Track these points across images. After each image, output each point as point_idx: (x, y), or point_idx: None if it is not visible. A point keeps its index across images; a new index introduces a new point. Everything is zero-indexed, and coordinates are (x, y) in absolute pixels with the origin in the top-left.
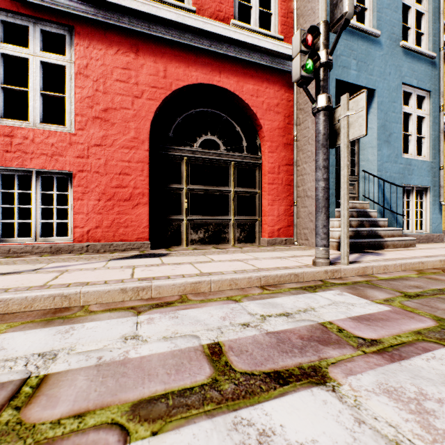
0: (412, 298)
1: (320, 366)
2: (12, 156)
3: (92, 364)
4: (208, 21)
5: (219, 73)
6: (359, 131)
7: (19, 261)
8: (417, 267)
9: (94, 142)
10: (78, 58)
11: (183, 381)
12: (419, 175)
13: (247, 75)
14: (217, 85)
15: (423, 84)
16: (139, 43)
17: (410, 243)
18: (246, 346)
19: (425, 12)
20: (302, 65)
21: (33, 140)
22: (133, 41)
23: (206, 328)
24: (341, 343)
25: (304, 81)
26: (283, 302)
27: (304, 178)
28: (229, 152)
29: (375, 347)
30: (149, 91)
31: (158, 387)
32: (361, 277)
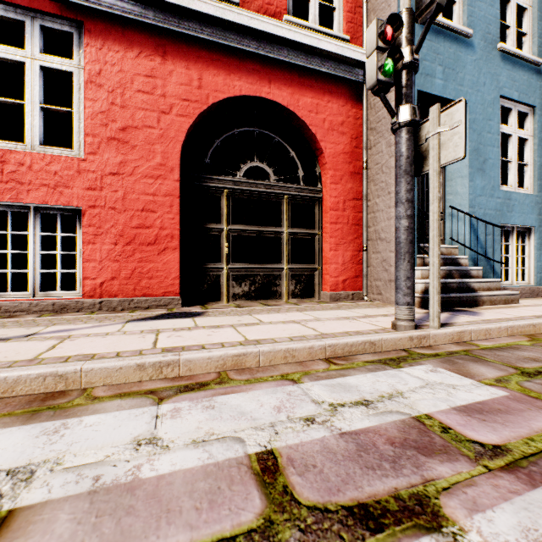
0: (533, 377)
1: (427, 494)
2: (4, 188)
3: (83, 490)
4: (254, 16)
5: (268, 82)
6: (454, 152)
7: (11, 322)
8: (527, 331)
9: (109, 169)
10: (89, 63)
11: (219, 523)
12: (521, 212)
13: (305, 85)
14: (267, 97)
15: (526, 97)
16: (167, 44)
17: (512, 299)
18: (313, 457)
19: (528, 7)
20: (380, 66)
21: (31, 167)
22: (160, 41)
23: (253, 426)
24: (451, 451)
25: (381, 87)
26: (358, 383)
27: (377, 216)
28: (282, 183)
29: (502, 459)
30: (179, 105)
31: (180, 536)
32: (457, 346)
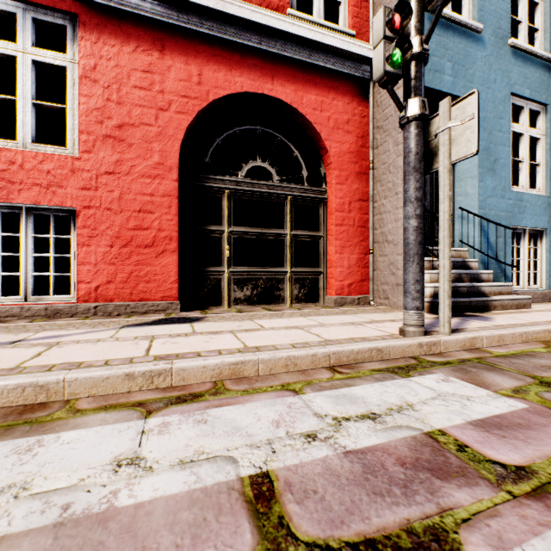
0: None
1: (445, 527)
2: None
3: (48, 522)
4: (256, 10)
5: (271, 79)
6: (465, 148)
7: None
8: (542, 337)
9: (104, 168)
10: (84, 57)
11: None
12: (533, 214)
13: (309, 82)
14: (269, 94)
15: (538, 95)
16: (165, 38)
17: (524, 303)
18: (313, 481)
19: (540, 2)
20: (387, 56)
21: (22, 166)
22: (158, 35)
23: (248, 443)
24: (469, 474)
25: (389, 78)
26: (364, 394)
27: (384, 217)
28: (285, 184)
29: (527, 483)
30: (178, 102)
31: None
32: (469, 353)
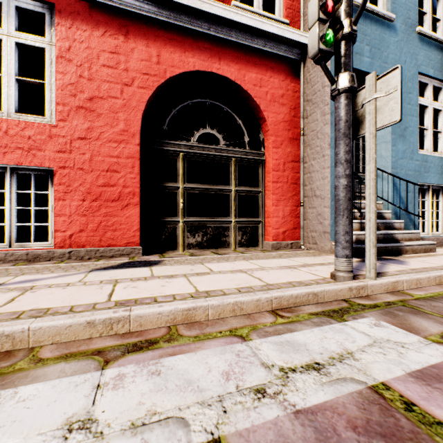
0: None
1: None
2: None
3: None
4: (206, 1)
5: (218, 60)
6: (389, 116)
7: None
8: None
9: (77, 134)
10: (60, 40)
11: None
12: (436, 173)
13: (250, 62)
14: (217, 73)
15: (440, 74)
16: (129, 24)
17: (430, 248)
18: None
19: None
20: (321, 36)
21: (7, 132)
22: (123, 22)
23: (200, 400)
24: (424, 441)
25: (322, 55)
26: (306, 341)
27: (312, 176)
28: (230, 147)
29: None
30: (140, 78)
31: None
32: (393, 295)
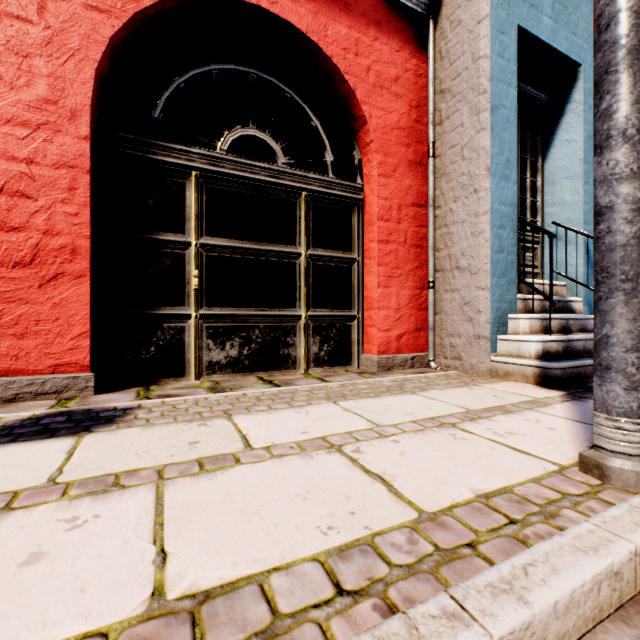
0: None
1: None
2: None
3: None
4: None
5: None
6: None
7: None
8: None
9: None
10: None
11: None
12: None
13: (337, 3)
14: (271, 10)
15: None
16: None
17: None
18: None
19: None
20: None
21: None
22: None
23: None
24: None
25: None
26: None
27: (452, 231)
28: (297, 170)
29: None
30: None
31: None
32: None
